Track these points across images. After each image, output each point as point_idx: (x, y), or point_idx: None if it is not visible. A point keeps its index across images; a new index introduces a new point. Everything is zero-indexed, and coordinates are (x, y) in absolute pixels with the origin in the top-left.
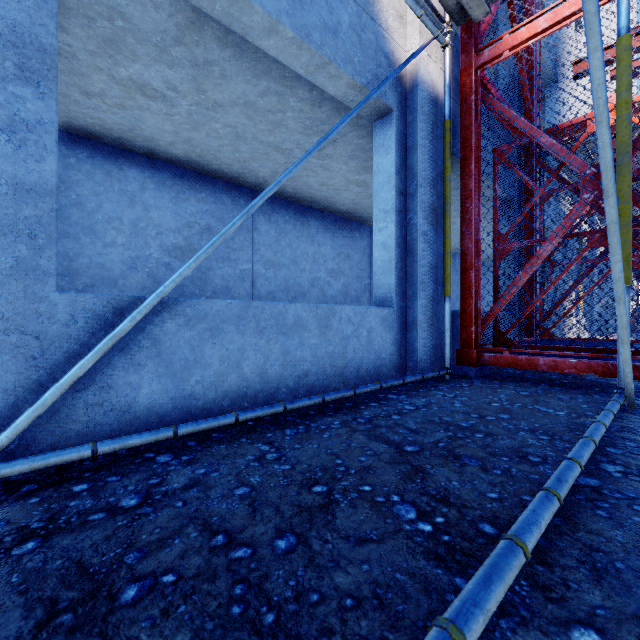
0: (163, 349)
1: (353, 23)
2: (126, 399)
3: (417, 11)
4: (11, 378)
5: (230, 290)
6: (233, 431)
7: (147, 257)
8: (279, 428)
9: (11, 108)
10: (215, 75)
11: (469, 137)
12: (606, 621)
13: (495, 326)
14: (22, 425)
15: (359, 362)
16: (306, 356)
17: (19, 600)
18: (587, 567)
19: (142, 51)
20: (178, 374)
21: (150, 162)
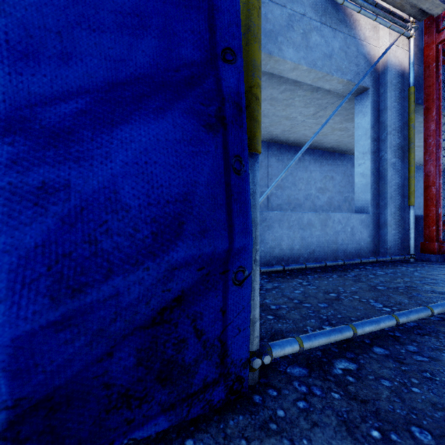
0: None
1: (341, 46)
2: None
3: (387, 25)
4: None
5: None
6: (281, 274)
7: None
8: (304, 275)
9: None
10: None
11: (431, 93)
12: None
13: None
14: None
15: (345, 247)
16: (313, 241)
17: None
18: None
19: None
20: None
21: None
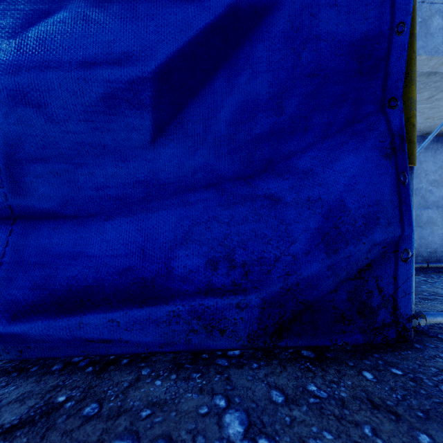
0: None
1: None
2: None
3: None
4: None
5: None
6: None
7: None
8: (426, 274)
9: None
10: None
11: None
12: None
13: None
14: None
15: None
16: (435, 240)
17: None
18: None
19: None
20: None
21: None
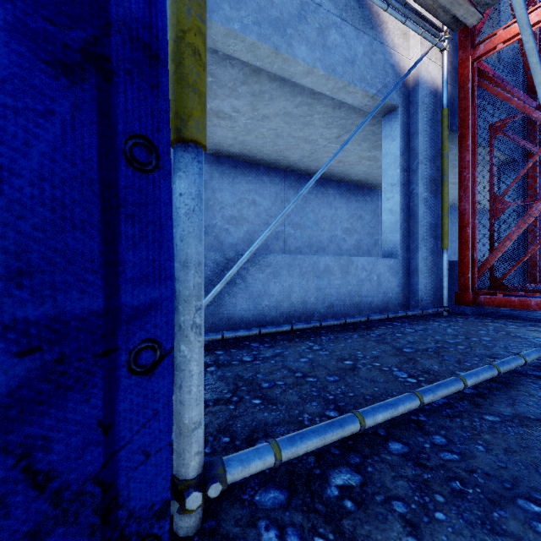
0: (248, 284)
1: (366, 51)
2: (229, 312)
3: (418, 31)
4: None
5: (268, 247)
6: (289, 336)
7: (214, 225)
8: (317, 336)
9: None
10: (265, 99)
11: (466, 118)
12: (507, 416)
13: (491, 273)
14: None
15: (371, 299)
16: (332, 292)
17: (222, 382)
18: (508, 401)
19: (220, 92)
20: (255, 300)
21: (216, 159)
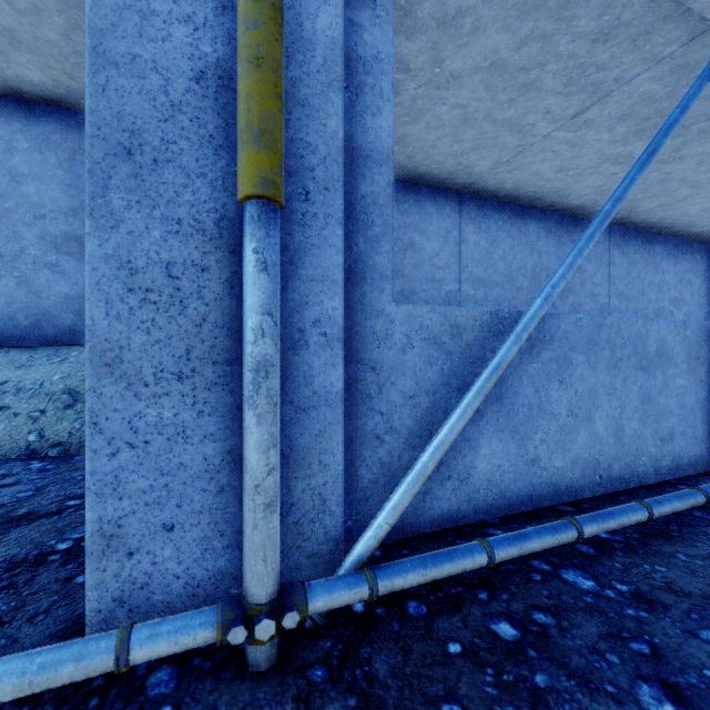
0: (503, 389)
1: None
2: (463, 462)
3: None
4: (348, 425)
5: None
6: (628, 531)
7: None
8: None
9: (348, 42)
10: (463, 31)
11: None
12: None
13: None
14: (402, 506)
15: None
16: (671, 406)
17: None
18: None
19: None
20: (520, 428)
21: None
